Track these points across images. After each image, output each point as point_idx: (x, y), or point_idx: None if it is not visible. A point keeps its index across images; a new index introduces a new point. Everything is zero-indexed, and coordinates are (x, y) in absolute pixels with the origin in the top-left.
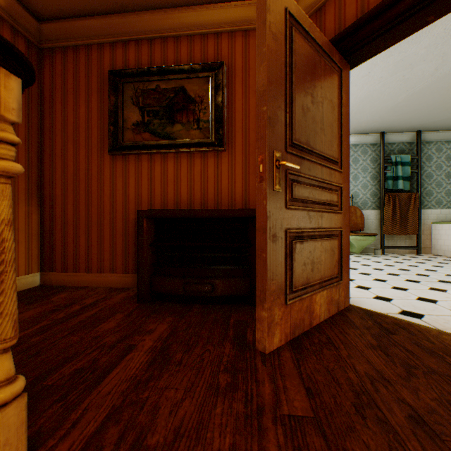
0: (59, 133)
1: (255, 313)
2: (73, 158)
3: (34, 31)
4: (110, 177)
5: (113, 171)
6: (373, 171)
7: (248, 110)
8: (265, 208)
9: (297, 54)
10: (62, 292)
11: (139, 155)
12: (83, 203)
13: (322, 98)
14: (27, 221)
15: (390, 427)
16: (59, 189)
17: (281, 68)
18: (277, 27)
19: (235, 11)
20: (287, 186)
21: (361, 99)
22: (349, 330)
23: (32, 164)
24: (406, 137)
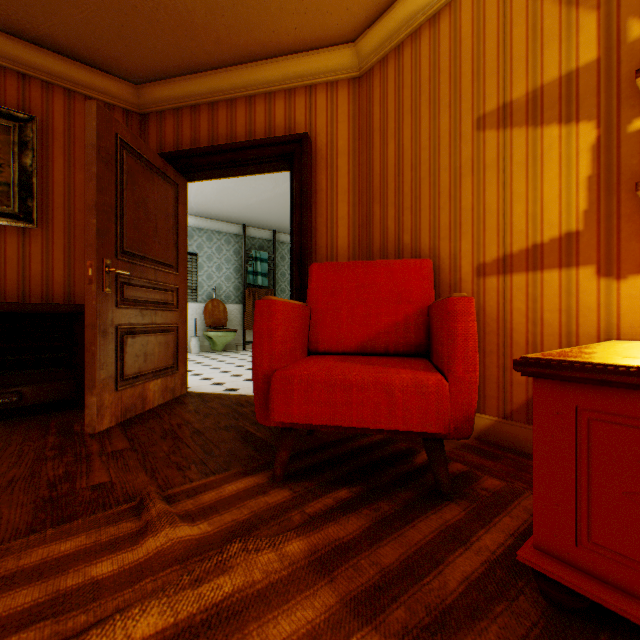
0: None
1: (85, 414)
2: None
3: None
4: None
5: None
6: (238, 264)
7: (74, 186)
8: (96, 307)
9: (130, 173)
10: None
11: None
12: None
13: (157, 210)
14: None
15: (180, 437)
16: None
17: (113, 186)
18: (109, 150)
19: (54, 62)
20: (119, 288)
21: (219, 191)
22: (179, 406)
23: None
24: (266, 234)
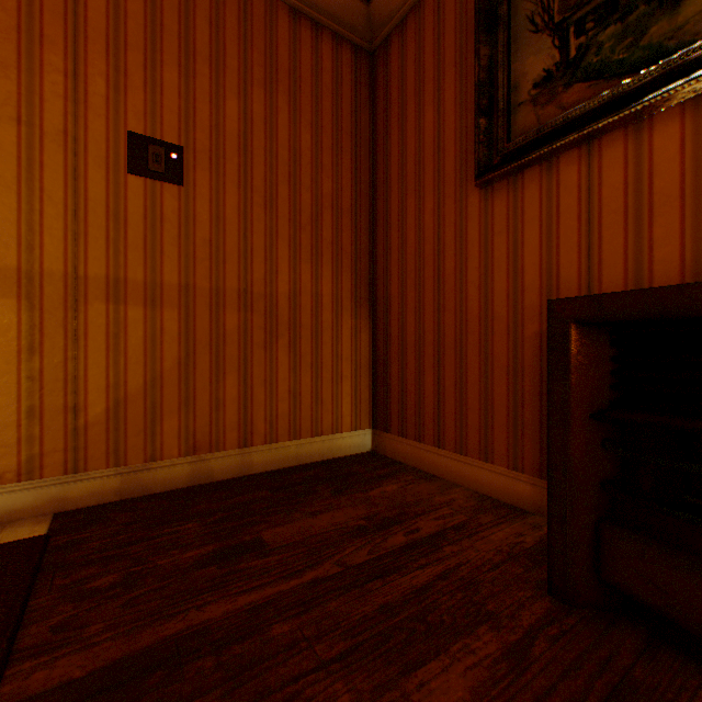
0: (394, 184)
1: None
2: (413, 222)
3: (360, 26)
4: (479, 240)
5: (483, 224)
6: None
7: None
8: None
9: None
10: (391, 477)
11: (550, 159)
12: (428, 305)
13: None
14: (352, 344)
15: None
16: (394, 284)
17: None
18: None
19: None
20: None
21: None
22: None
23: (360, 249)
24: None
